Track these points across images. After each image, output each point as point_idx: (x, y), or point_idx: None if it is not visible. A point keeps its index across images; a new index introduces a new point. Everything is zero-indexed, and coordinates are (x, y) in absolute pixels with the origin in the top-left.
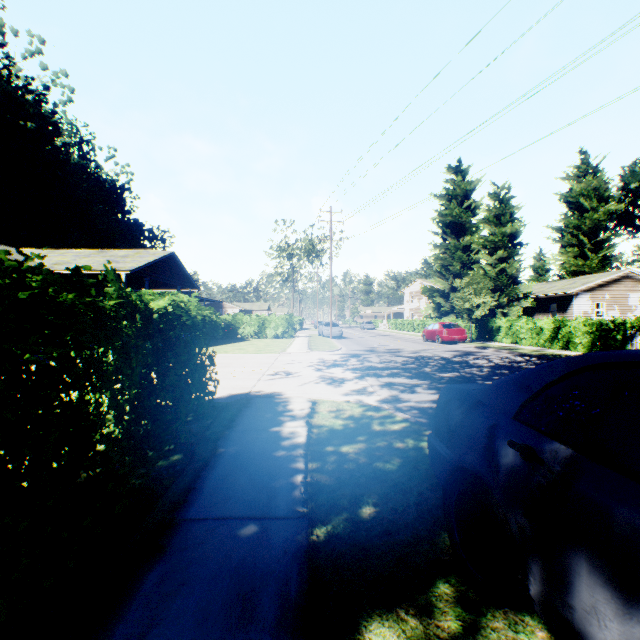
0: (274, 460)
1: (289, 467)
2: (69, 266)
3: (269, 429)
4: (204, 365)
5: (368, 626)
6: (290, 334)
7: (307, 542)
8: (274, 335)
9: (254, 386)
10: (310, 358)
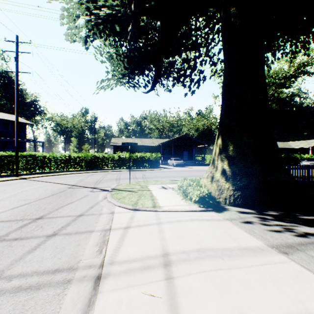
0: None
1: None
2: (298, 146)
3: None
4: None
5: None
6: None
7: None
8: None
9: None
10: None
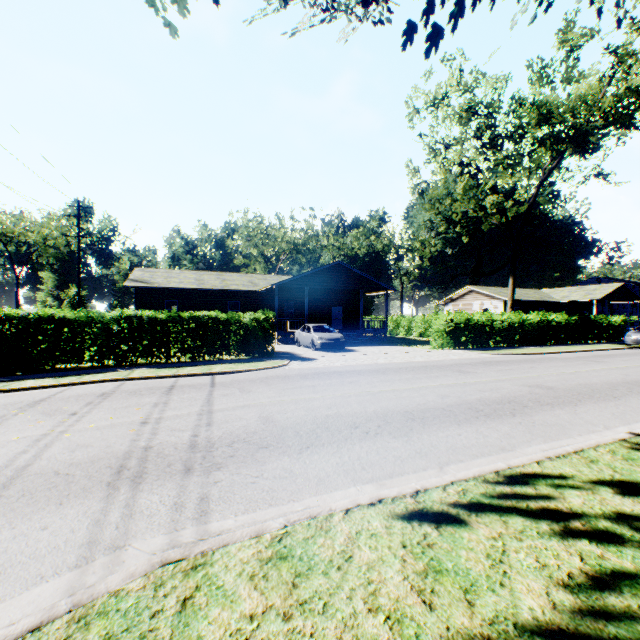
0: None
1: None
2: (568, 298)
3: None
4: (623, 330)
5: None
6: None
7: None
8: None
9: None
10: None
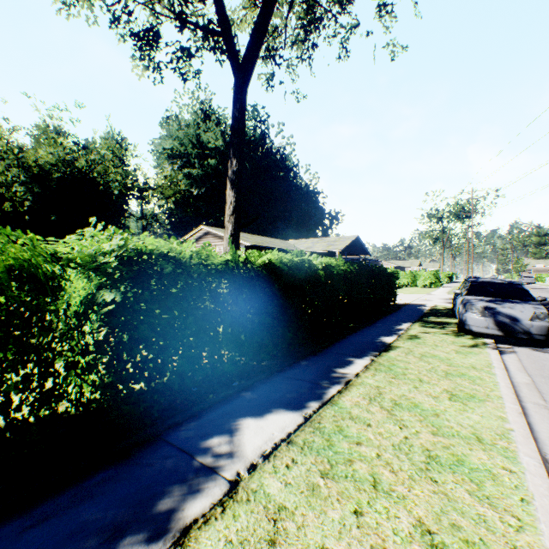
0: (417, 310)
1: (421, 311)
2: (313, 249)
3: (416, 307)
4: (394, 288)
5: (430, 317)
6: (436, 285)
7: (423, 314)
8: (422, 285)
9: (410, 302)
10: (444, 296)
